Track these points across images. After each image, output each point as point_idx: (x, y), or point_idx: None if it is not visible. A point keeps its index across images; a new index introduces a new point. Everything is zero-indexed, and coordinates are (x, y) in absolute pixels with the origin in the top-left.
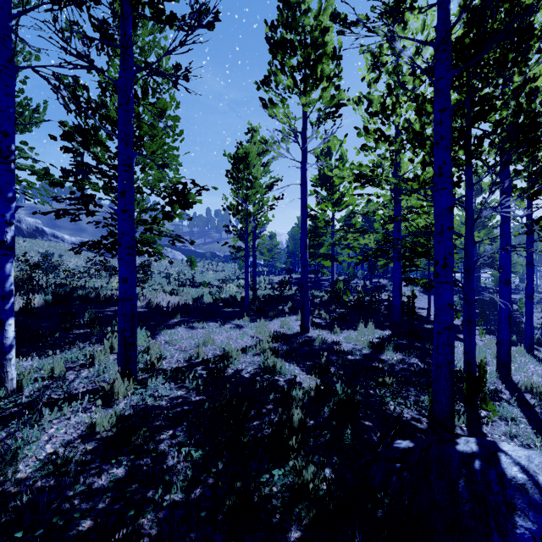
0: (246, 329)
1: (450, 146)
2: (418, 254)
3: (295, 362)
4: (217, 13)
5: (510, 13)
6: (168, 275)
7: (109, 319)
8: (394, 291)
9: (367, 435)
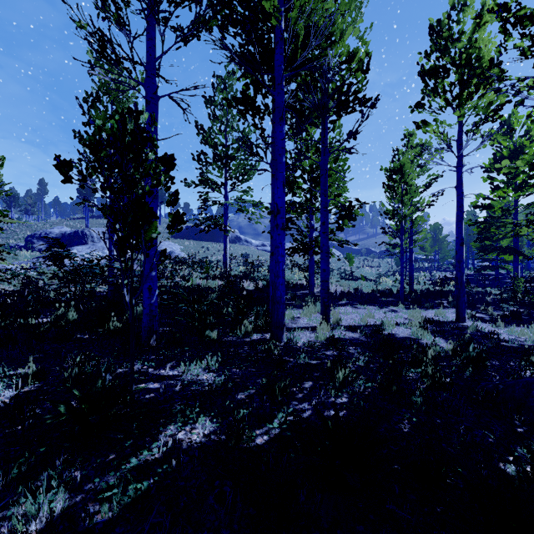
0: (400, 313)
1: None
2: None
3: (441, 337)
4: (377, 97)
5: None
6: (332, 270)
7: (301, 297)
8: None
9: (488, 377)
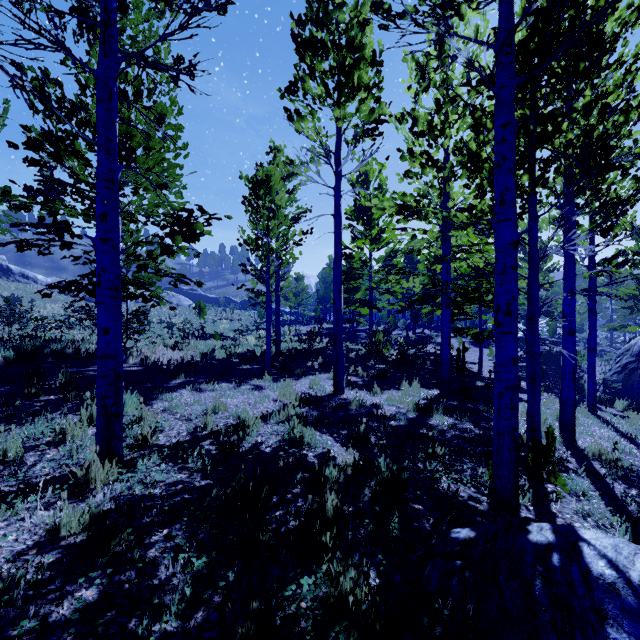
0: (267, 391)
1: (514, 169)
2: (471, 300)
3: (327, 430)
4: None
5: (575, 20)
6: (171, 325)
7: (91, 381)
8: (442, 343)
9: (417, 523)
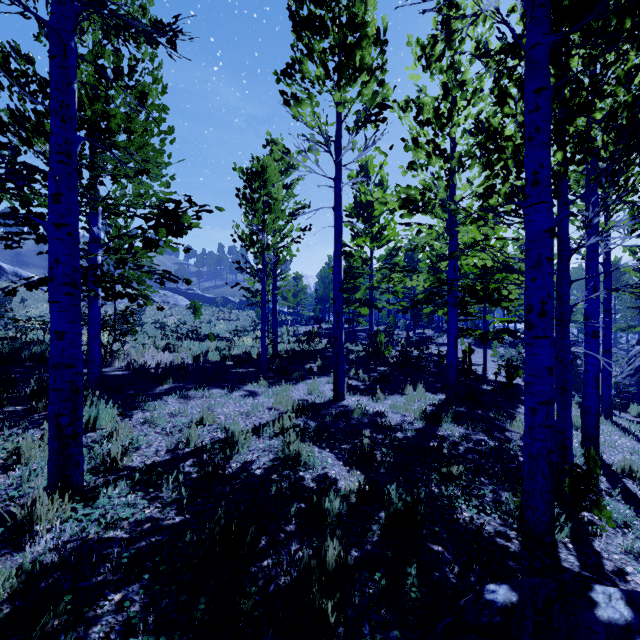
0: (261, 398)
1: (550, 143)
2: (481, 299)
3: (327, 445)
4: None
5: None
6: (164, 326)
7: None
8: (449, 346)
9: (439, 572)
